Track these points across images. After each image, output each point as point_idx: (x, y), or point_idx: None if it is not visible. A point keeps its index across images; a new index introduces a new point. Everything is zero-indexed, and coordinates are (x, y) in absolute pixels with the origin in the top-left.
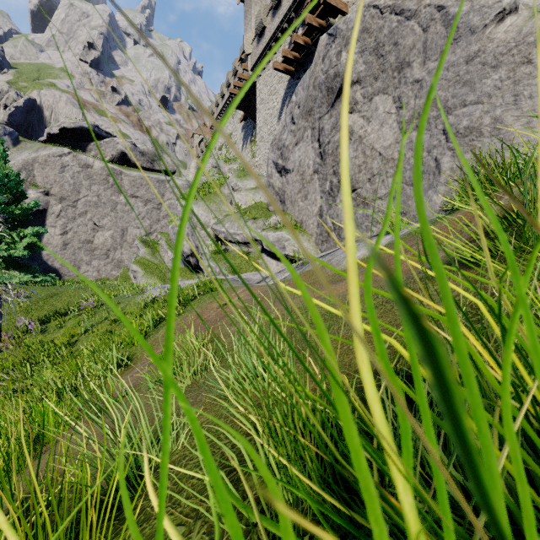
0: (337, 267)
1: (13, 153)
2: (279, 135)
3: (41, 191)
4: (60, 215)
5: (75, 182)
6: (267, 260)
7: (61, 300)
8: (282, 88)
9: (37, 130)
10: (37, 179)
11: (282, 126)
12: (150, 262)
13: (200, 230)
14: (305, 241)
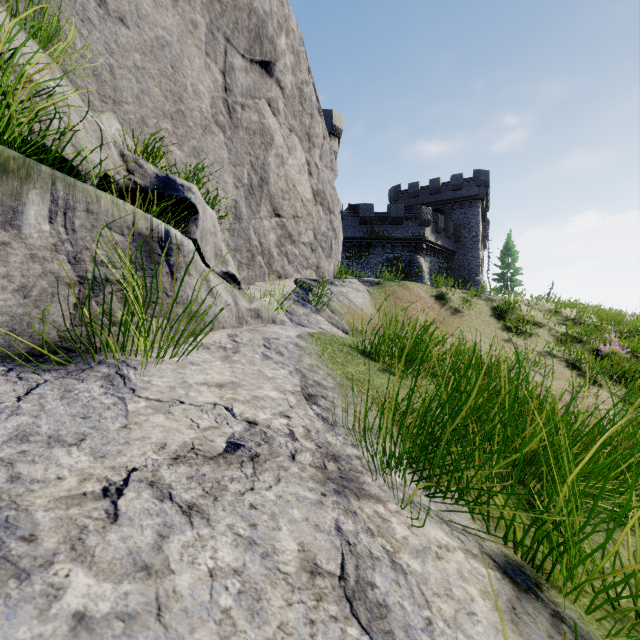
0: (365, 311)
1: None
2: None
3: None
4: None
5: None
6: None
7: None
8: None
9: None
10: None
11: None
12: None
13: None
14: None
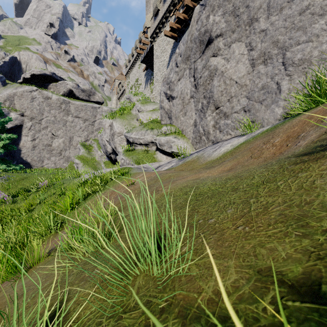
0: (208, 158)
1: (1, 90)
2: (168, 75)
3: (19, 114)
4: (31, 128)
5: (40, 108)
6: (160, 155)
7: (29, 182)
8: (169, 48)
9: (17, 76)
10: (16, 106)
11: (169, 69)
12: (87, 158)
13: (117, 137)
14: (185, 143)
